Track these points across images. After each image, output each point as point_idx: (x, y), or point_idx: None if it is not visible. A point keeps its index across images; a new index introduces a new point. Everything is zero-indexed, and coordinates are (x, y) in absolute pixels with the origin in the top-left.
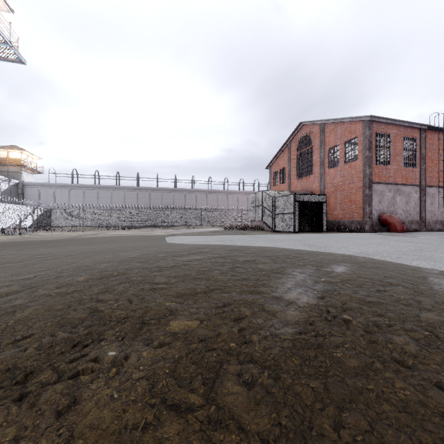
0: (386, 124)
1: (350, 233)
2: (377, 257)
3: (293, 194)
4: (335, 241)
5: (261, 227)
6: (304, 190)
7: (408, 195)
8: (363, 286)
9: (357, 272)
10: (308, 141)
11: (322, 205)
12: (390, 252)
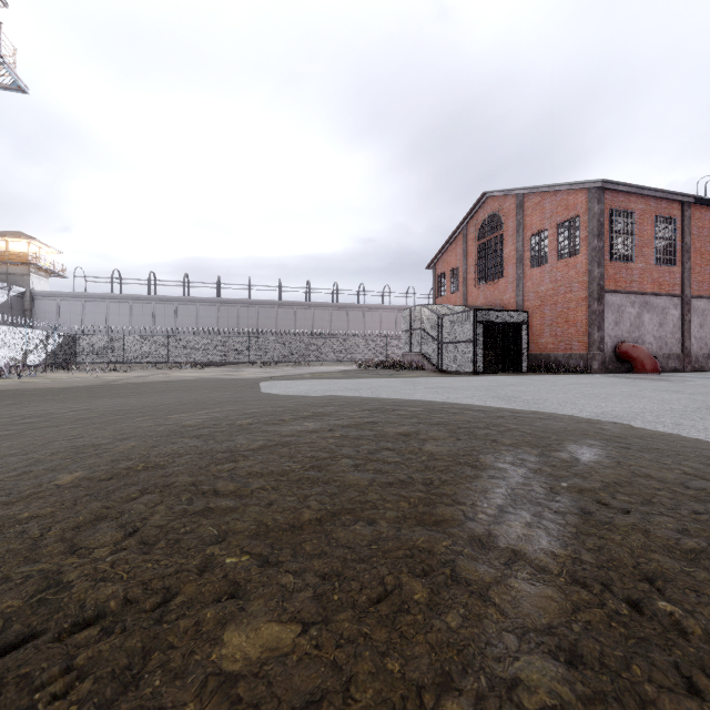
0: (626, 194)
1: (569, 375)
2: (637, 424)
3: (472, 310)
4: (549, 389)
5: (420, 364)
6: (489, 304)
7: (663, 311)
8: (654, 500)
9: (623, 461)
10: (496, 224)
11: (522, 329)
12: (656, 413)
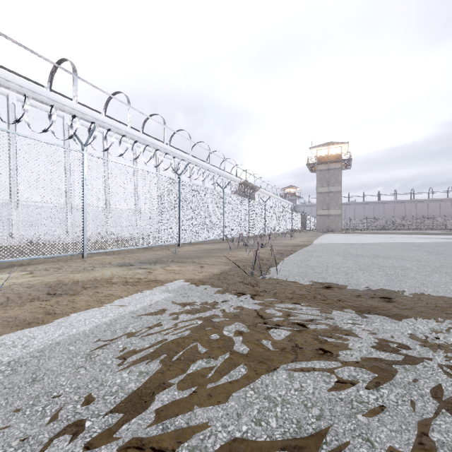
0: None
1: None
2: None
3: None
4: None
5: None
6: None
7: None
8: None
9: None
10: None
11: None
12: None
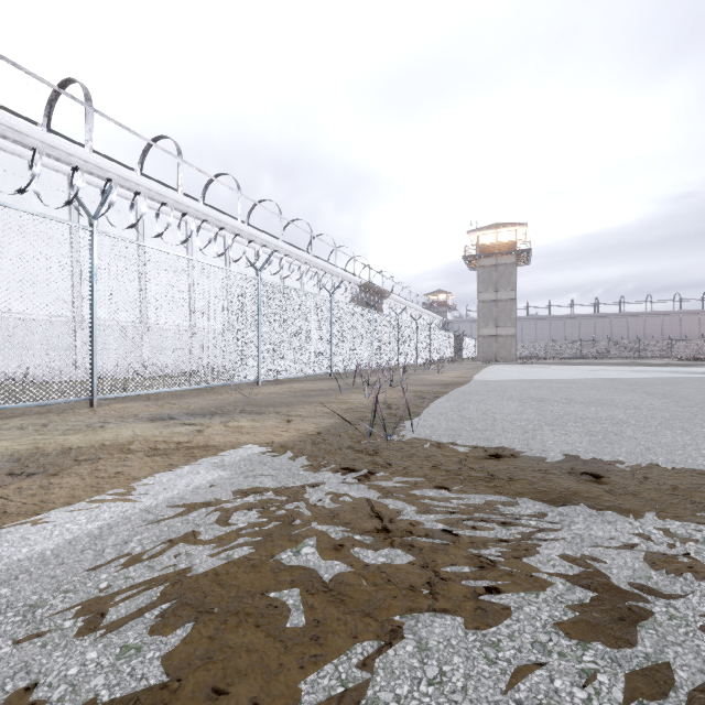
0: None
1: None
2: None
3: None
4: None
5: None
6: None
7: None
8: None
9: None
10: None
11: None
12: None
